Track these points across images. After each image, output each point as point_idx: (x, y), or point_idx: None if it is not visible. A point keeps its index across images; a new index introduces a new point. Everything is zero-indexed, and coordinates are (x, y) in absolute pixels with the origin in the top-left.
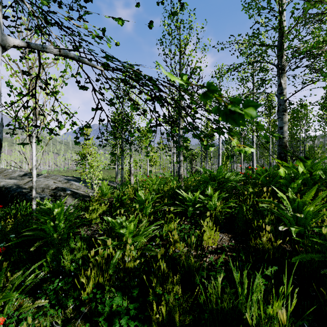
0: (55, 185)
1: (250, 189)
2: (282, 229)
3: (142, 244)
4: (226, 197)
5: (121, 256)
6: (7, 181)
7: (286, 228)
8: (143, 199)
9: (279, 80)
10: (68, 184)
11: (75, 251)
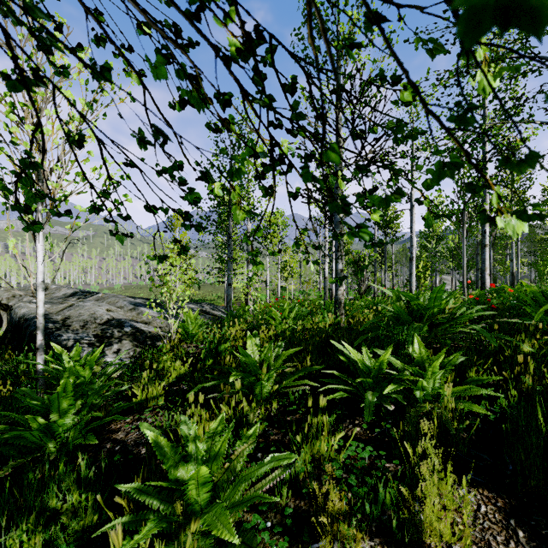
0: (109, 316)
1: (525, 347)
2: None
3: None
4: (458, 364)
5: None
6: (31, 307)
7: None
8: (257, 359)
9: None
10: (135, 313)
11: (64, 516)
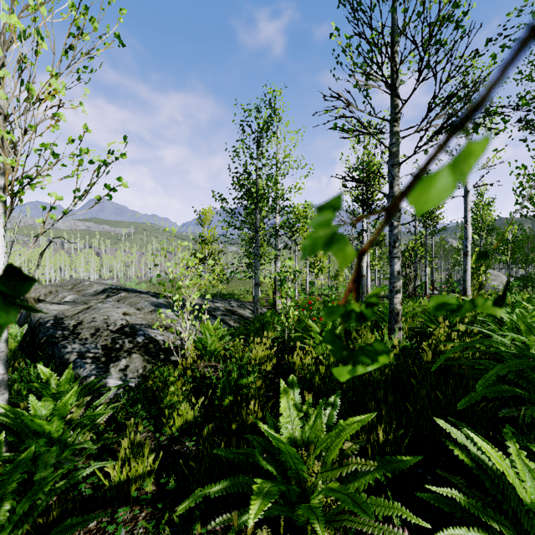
0: (124, 321)
1: None
2: None
3: None
4: None
5: None
6: (49, 309)
7: None
8: (298, 435)
9: None
10: (155, 315)
11: None
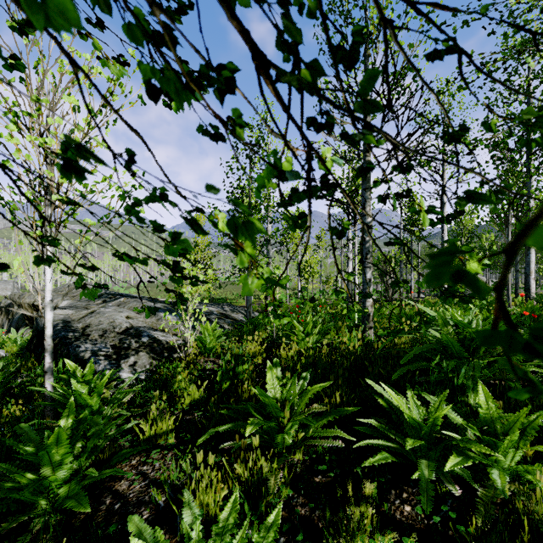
0: (128, 324)
1: None
2: None
3: None
4: None
5: None
6: (55, 313)
7: None
8: (279, 396)
9: None
10: (154, 319)
11: None
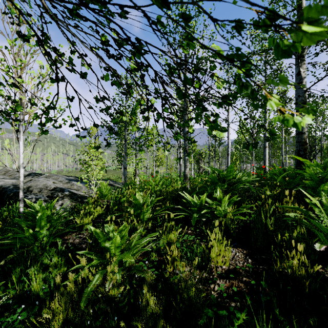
0: (54, 186)
1: (267, 192)
2: (320, 249)
3: (134, 259)
4: (238, 202)
5: (102, 280)
6: (6, 181)
7: (324, 246)
8: (141, 202)
9: (297, 69)
10: (69, 184)
11: (50, 267)
